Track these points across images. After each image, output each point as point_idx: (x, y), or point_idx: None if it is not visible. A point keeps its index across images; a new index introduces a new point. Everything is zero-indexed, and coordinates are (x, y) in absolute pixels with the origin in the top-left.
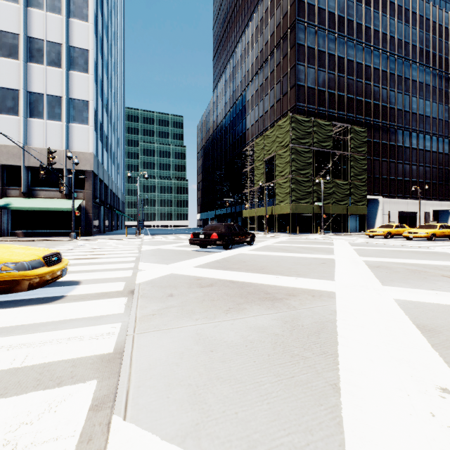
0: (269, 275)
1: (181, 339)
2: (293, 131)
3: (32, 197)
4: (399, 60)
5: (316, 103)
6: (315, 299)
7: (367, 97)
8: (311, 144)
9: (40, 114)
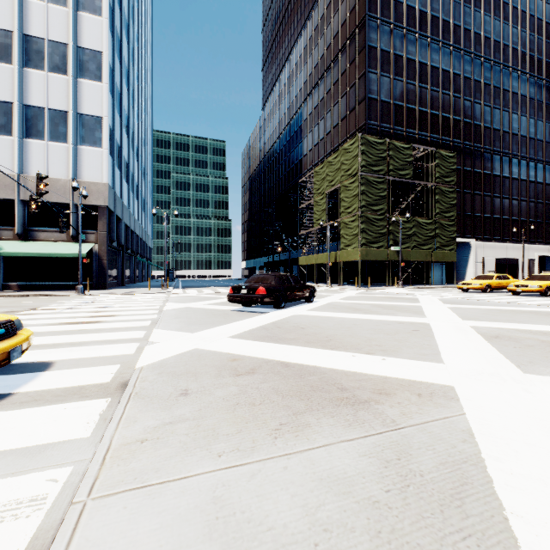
0: (341, 353)
1: (177, 520)
2: (363, 156)
3: (30, 239)
4: (495, 68)
5: (391, 121)
6: (424, 402)
7: (456, 114)
8: (385, 172)
9: (40, 133)
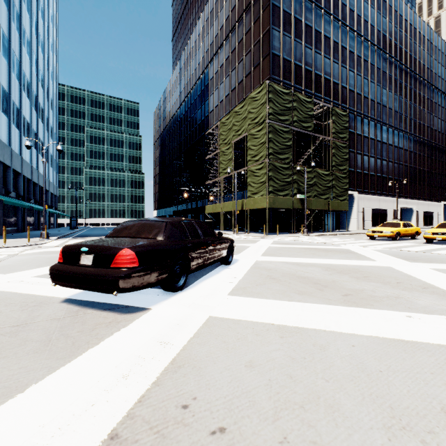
0: None
1: None
2: (270, 104)
3: None
4: (371, 48)
5: (292, 79)
6: None
7: (343, 81)
8: (290, 123)
9: None
